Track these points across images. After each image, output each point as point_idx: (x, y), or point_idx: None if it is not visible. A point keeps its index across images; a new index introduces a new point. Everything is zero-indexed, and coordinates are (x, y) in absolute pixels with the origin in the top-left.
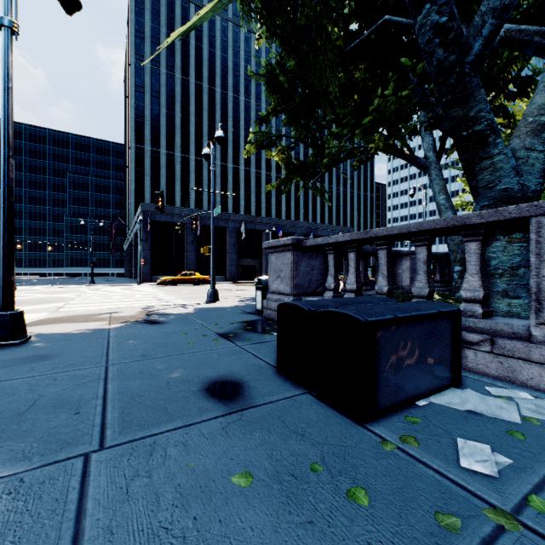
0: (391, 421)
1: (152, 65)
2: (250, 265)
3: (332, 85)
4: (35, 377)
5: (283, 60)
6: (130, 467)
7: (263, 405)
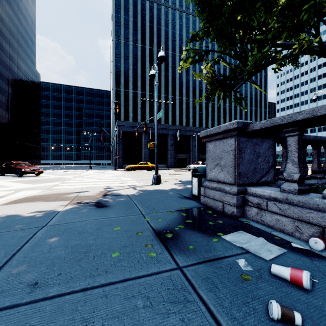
0: None
1: (125, 41)
2: (183, 158)
3: None
4: None
5: None
6: None
7: None
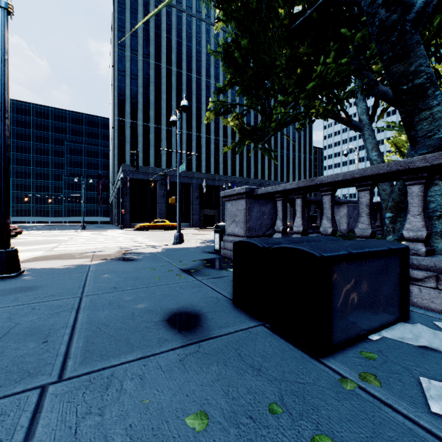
0: (347, 356)
1: (132, 54)
2: (210, 214)
3: (279, 58)
4: (16, 306)
5: (237, 37)
6: (84, 402)
7: (220, 337)
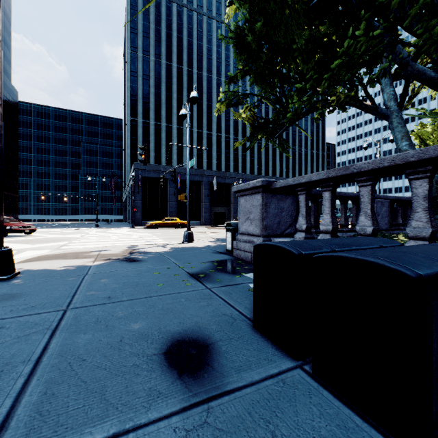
0: None
1: (144, 55)
2: (221, 212)
3: (298, 38)
4: None
5: (251, 17)
6: None
7: (239, 391)
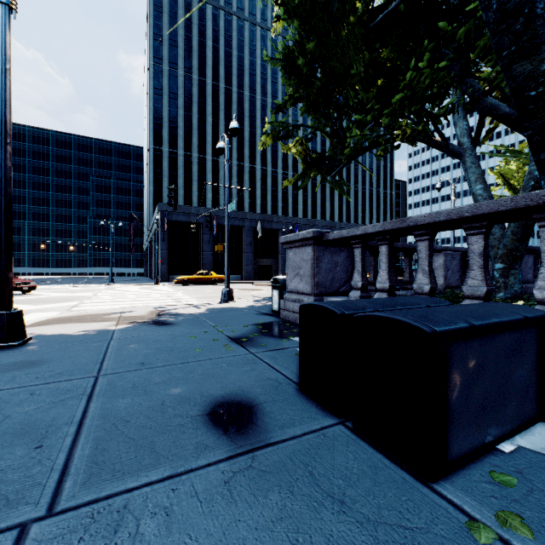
0: (471, 480)
1: (170, 68)
2: (267, 264)
3: (356, 64)
4: (11, 390)
5: (301, 38)
6: None
7: (282, 443)
